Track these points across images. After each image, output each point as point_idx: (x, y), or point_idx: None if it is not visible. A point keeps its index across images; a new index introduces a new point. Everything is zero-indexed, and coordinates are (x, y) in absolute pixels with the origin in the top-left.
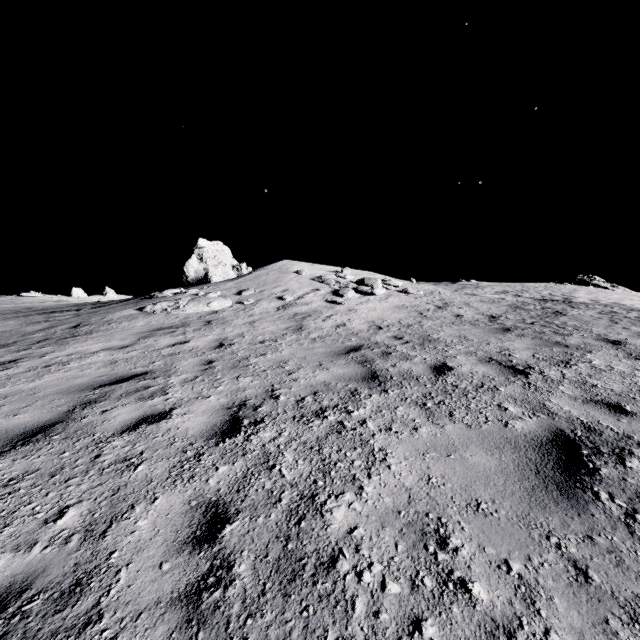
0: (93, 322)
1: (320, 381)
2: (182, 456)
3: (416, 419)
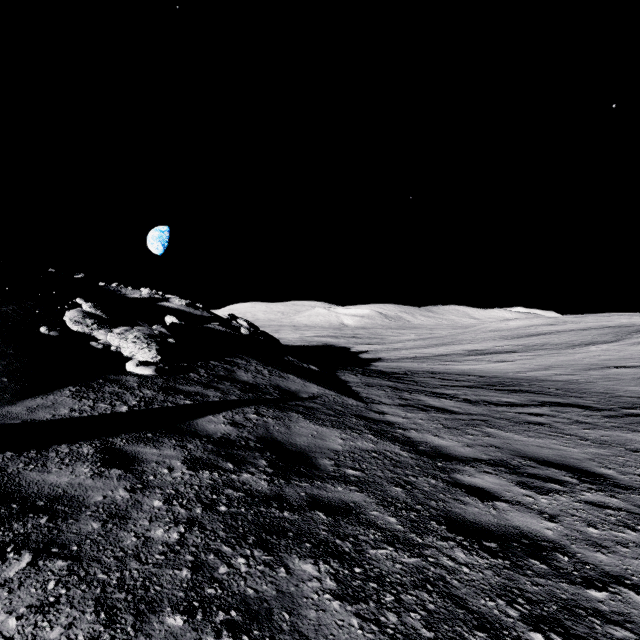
0: (623, 338)
1: (597, 357)
2: (554, 359)
3: (582, 361)
